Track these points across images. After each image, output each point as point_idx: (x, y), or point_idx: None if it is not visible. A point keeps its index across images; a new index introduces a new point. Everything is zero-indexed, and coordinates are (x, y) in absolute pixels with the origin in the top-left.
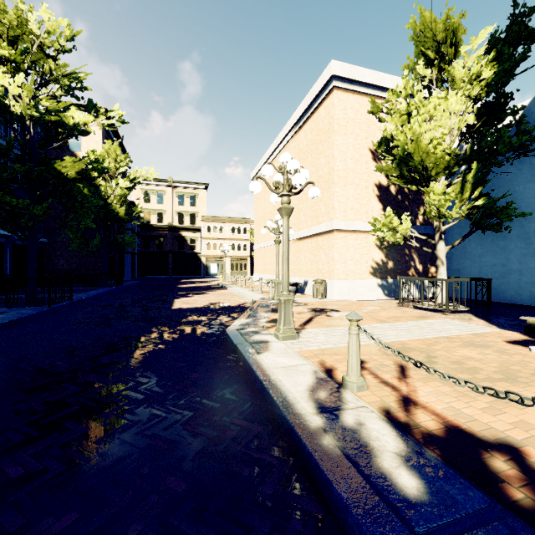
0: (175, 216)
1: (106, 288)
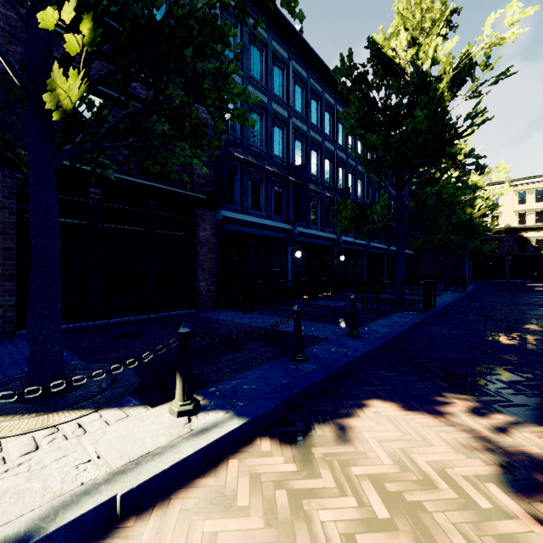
0: (514, 216)
1: (468, 287)
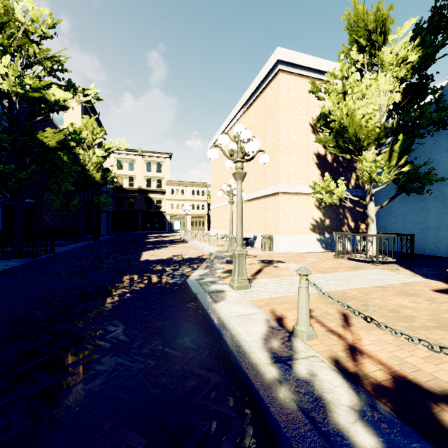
0: (144, 180)
1: (84, 242)
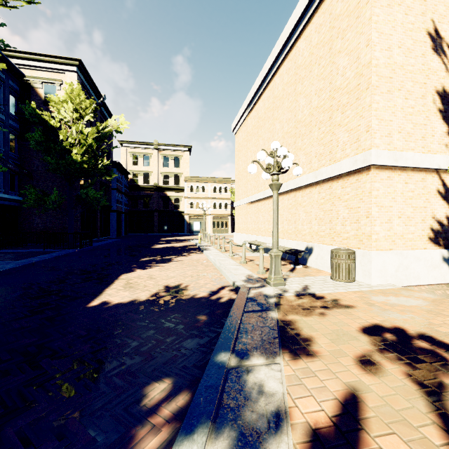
0: (161, 177)
1: (65, 251)
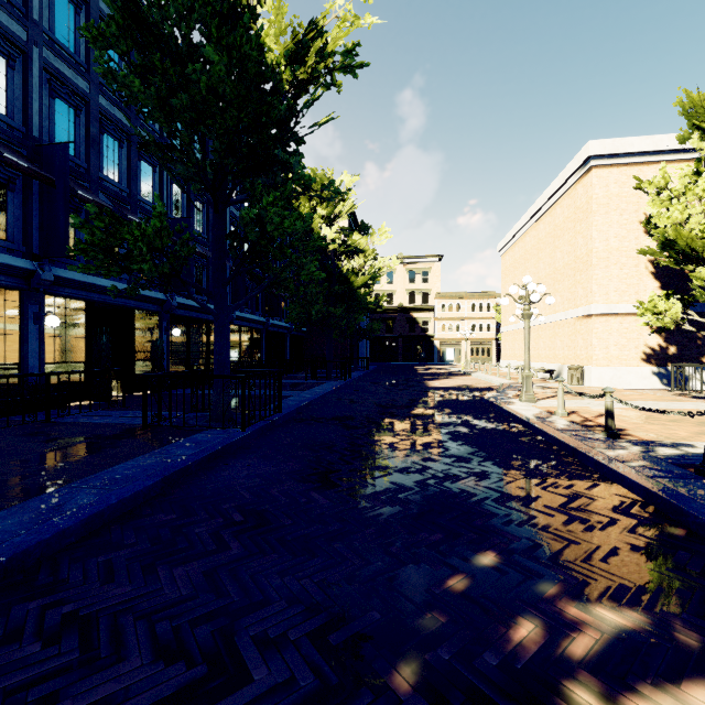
0: (406, 295)
1: (359, 372)
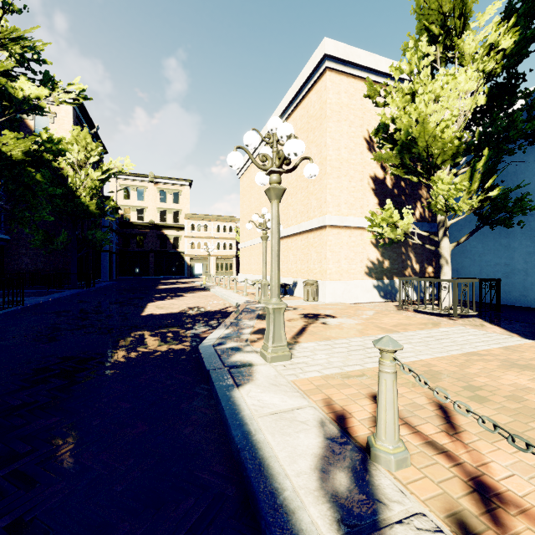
0: (157, 213)
1: (74, 290)
